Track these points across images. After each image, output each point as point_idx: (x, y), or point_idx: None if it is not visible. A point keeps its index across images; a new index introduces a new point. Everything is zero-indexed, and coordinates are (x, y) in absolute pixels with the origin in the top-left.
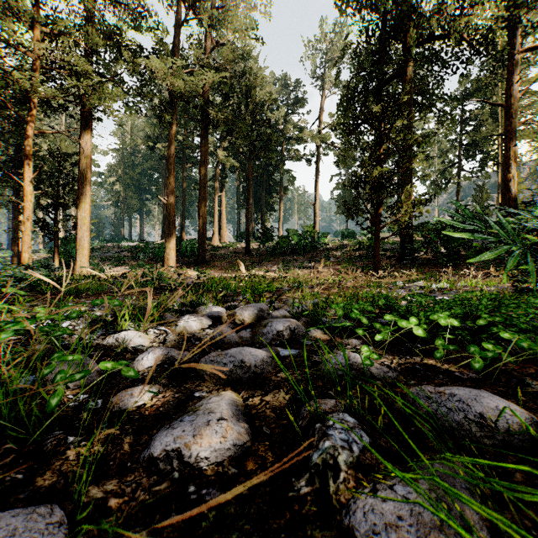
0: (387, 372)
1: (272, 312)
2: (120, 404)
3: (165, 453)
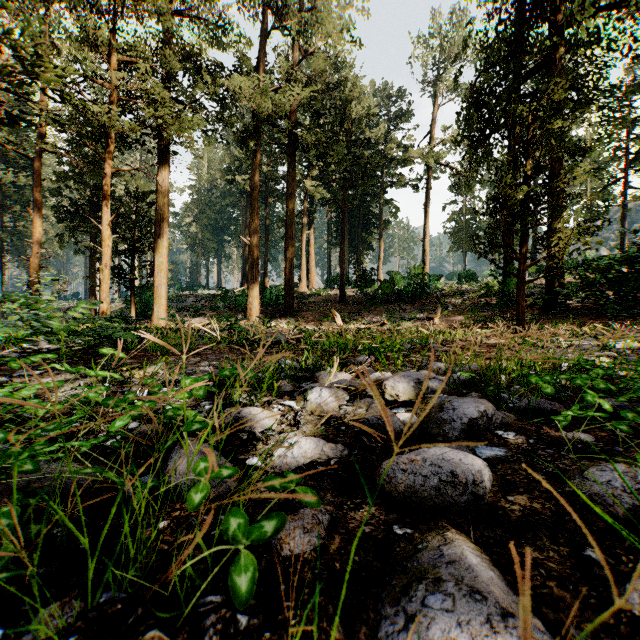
0: None
1: None
2: (291, 545)
3: None
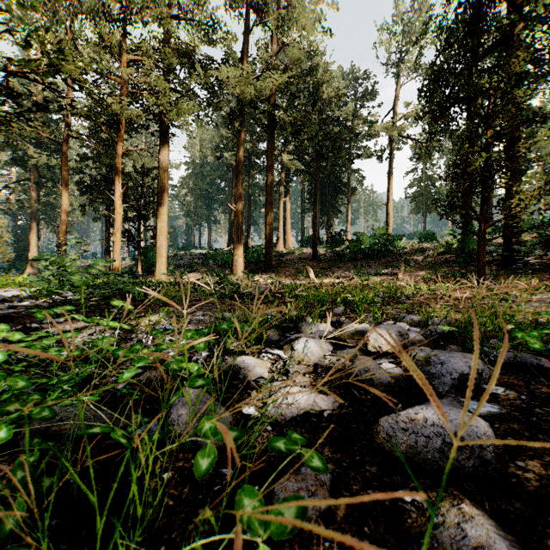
0: None
1: None
2: None
3: None
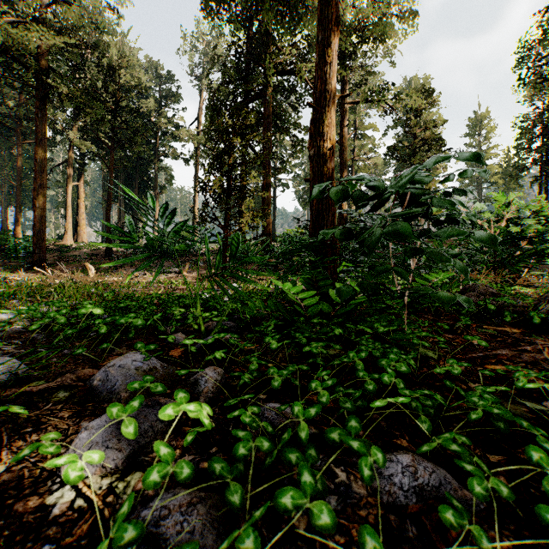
0: None
1: None
2: None
3: None
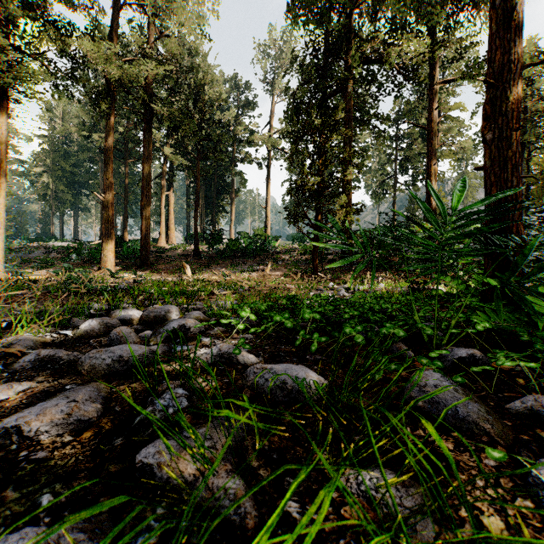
0: (251, 359)
1: (187, 313)
2: None
3: (5, 430)
